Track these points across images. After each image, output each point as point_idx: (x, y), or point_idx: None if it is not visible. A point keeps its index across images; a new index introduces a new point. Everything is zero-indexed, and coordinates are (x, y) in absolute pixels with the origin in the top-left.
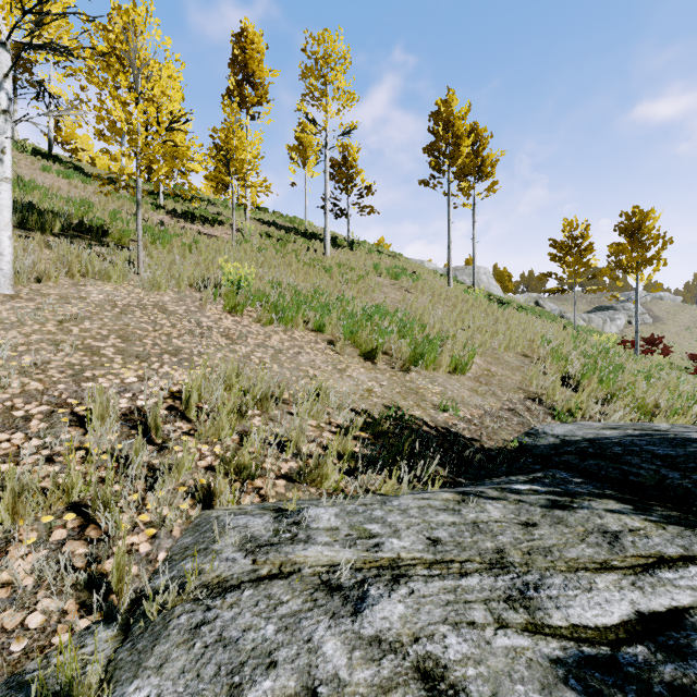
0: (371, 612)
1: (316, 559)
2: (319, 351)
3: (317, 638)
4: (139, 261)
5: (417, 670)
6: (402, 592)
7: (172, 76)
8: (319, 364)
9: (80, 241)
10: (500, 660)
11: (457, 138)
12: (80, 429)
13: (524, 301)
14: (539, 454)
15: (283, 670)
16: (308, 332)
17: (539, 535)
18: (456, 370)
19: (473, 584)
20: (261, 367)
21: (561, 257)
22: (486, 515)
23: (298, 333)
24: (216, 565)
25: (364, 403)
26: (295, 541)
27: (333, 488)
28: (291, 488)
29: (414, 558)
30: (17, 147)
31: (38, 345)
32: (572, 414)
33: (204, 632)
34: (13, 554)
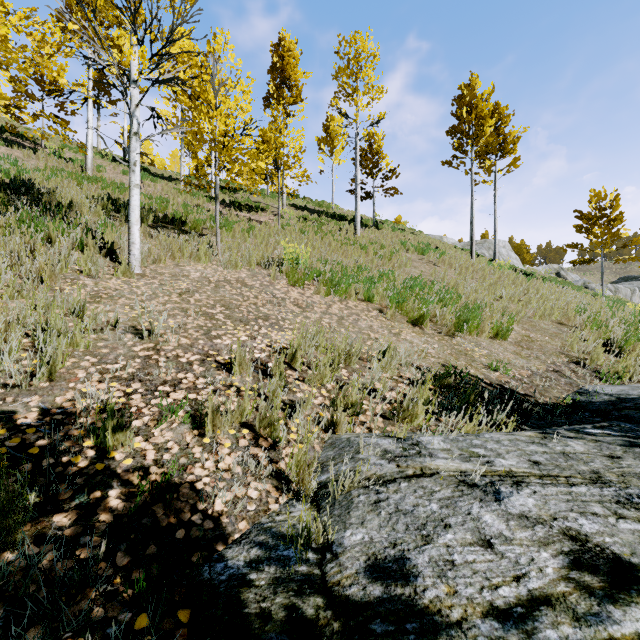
0: (510, 501)
1: (446, 467)
2: (373, 318)
3: (475, 513)
4: (218, 245)
5: (565, 535)
6: (527, 492)
7: (245, 91)
8: (377, 328)
9: (167, 230)
10: (628, 536)
11: (481, 119)
12: (226, 373)
13: (544, 272)
14: (596, 409)
15: (458, 529)
16: (359, 302)
17: (626, 464)
18: (498, 336)
19: (583, 491)
20: (332, 330)
21: (587, 228)
22: (571, 448)
23: (352, 303)
24: (368, 467)
25: (423, 361)
26: (422, 455)
27: (421, 426)
28: (387, 424)
29: (524, 472)
30: (102, 156)
31: (174, 312)
32: (618, 377)
33: (383, 505)
34: (222, 452)
